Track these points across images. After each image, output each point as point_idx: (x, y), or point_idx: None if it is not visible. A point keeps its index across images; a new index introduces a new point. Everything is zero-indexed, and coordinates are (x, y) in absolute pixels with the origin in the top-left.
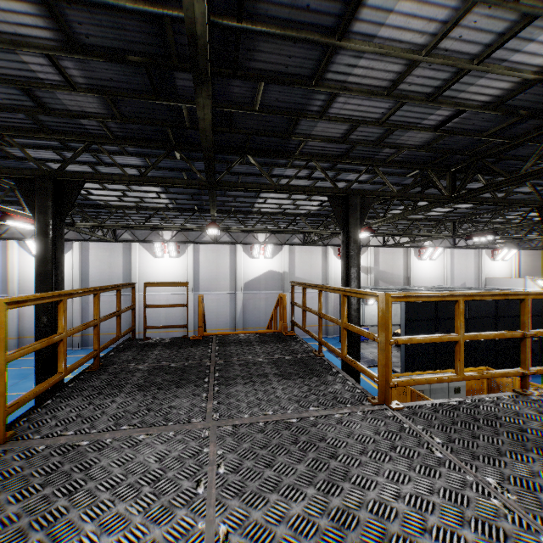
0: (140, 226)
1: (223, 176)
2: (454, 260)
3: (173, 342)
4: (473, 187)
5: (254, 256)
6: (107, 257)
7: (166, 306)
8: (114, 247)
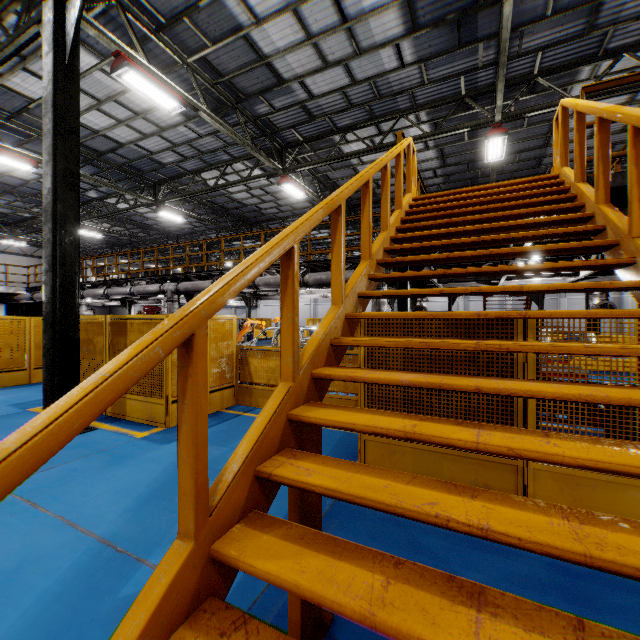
0: None
1: None
2: None
3: None
4: None
5: None
6: None
7: None
8: None
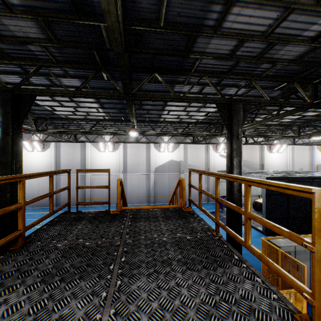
0: (87, 131)
1: (137, 89)
2: (294, 153)
3: (96, 216)
4: None
5: (161, 151)
6: (71, 151)
7: (93, 187)
8: (75, 145)
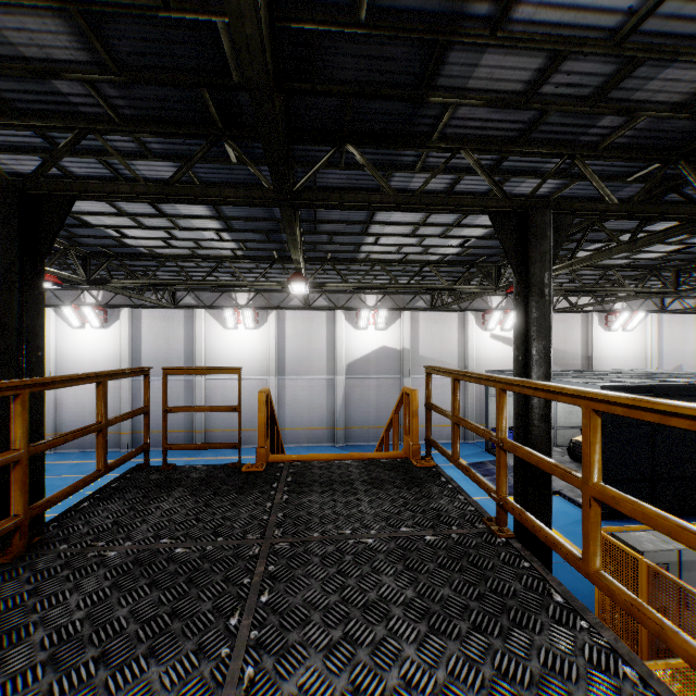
0: (198, 284)
1: (305, 181)
2: (662, 331)
3: (209, 477)
4: None
5: (360, 326)
6: (164, 329)
7: (202, 410)
8: (174, 315)
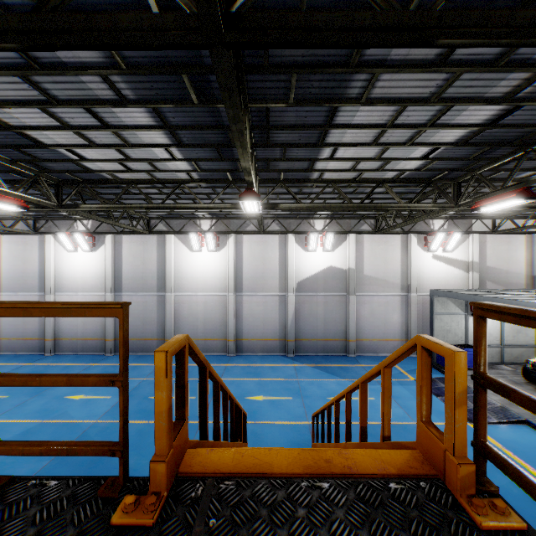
0: (157, 207)
1: (248, 0)
2: None
3: None
4: None
5: (309, 248)
6: (140, 251)
7: (53, 383)
8: (148, 240)
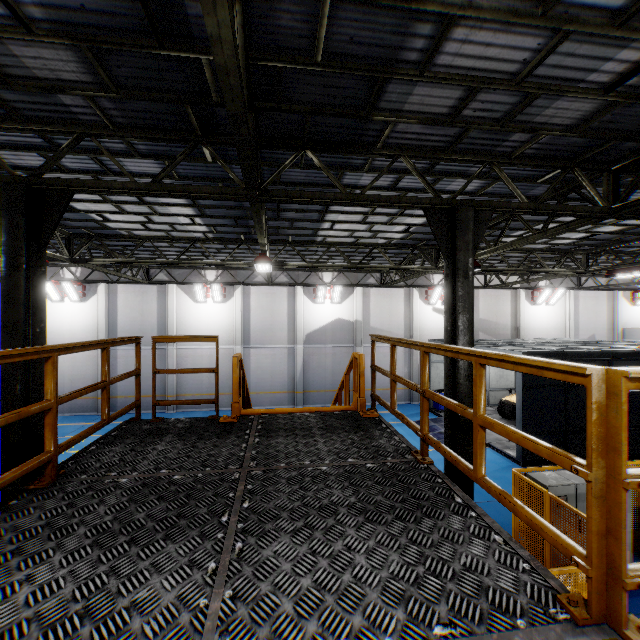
0: (172, 263)
1: (271, 180)
2: (579, 306)
3: (193, 426)
4: (631, 198)
5: (318, 301)
6: (138, 302)
7: (185, 372)
8: (147, 290)
